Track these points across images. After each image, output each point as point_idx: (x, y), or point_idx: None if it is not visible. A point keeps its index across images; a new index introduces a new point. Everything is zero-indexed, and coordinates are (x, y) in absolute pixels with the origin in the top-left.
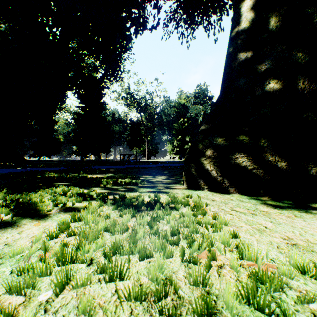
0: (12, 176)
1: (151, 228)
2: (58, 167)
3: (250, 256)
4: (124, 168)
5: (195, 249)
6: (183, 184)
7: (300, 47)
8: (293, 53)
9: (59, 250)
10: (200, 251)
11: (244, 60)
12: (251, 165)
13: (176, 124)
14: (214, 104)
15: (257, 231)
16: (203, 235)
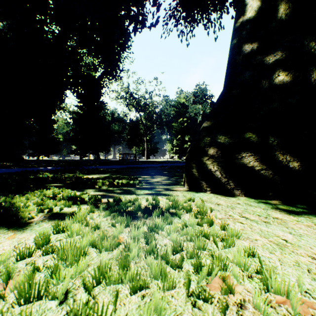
0: (4, 176)
1: (148, 243)
2: (55, 167)
3: (278, 289)
4: (122, 168)
5: (204, 276)
6: (184, 185)
7: (313, 35)
8: (305, 42)
9: (26, 278)
10: (210, 279)
11: (250, 51)
12: (259, 165)
13: (175, 123)
14: (217, 99)
15: (277, 246)
16: (212, 254)
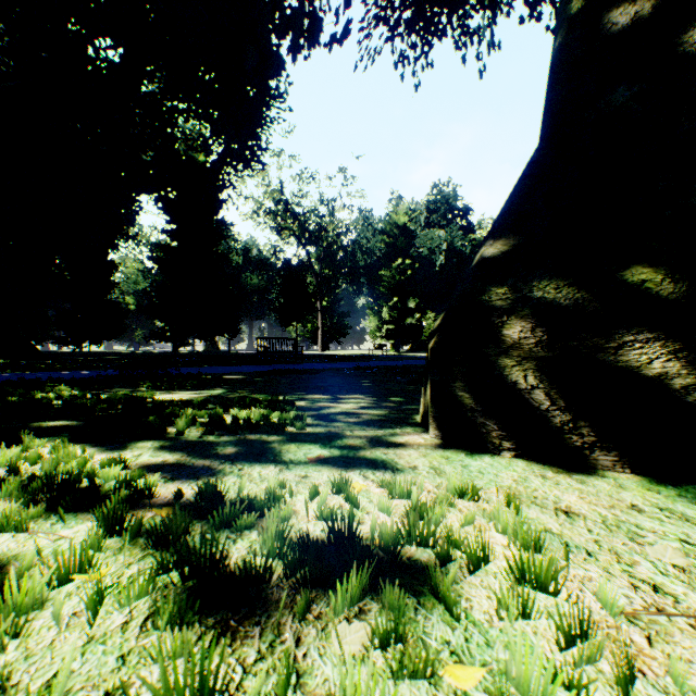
0: None
1: None
2: (102, 370)
3: None
4: (262, 372)
5: None
6: (423, 426)
7: None
8: None
9: None
10: None
11: (630, 25)
12: (688, 371)
13: (387, 271)
14: (522, 178)
15: None
16: None
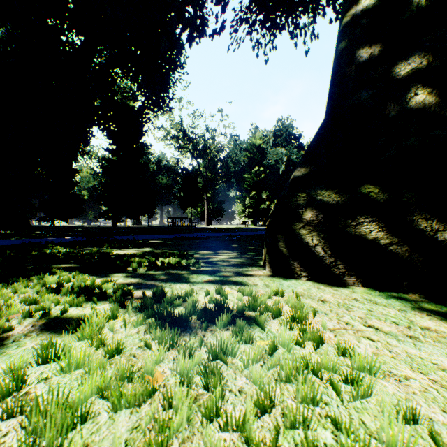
0: None
1: (208, 388)
2: (74, 237)
3: None
4: (172, 239)
5: None
6: (264, 267)
7: None
8: None
9: None
10: None
11: (368, 59)
12: (387, 236)
13: (248, 175)
14: (316, 135)
15: None
16: (335, 419)
